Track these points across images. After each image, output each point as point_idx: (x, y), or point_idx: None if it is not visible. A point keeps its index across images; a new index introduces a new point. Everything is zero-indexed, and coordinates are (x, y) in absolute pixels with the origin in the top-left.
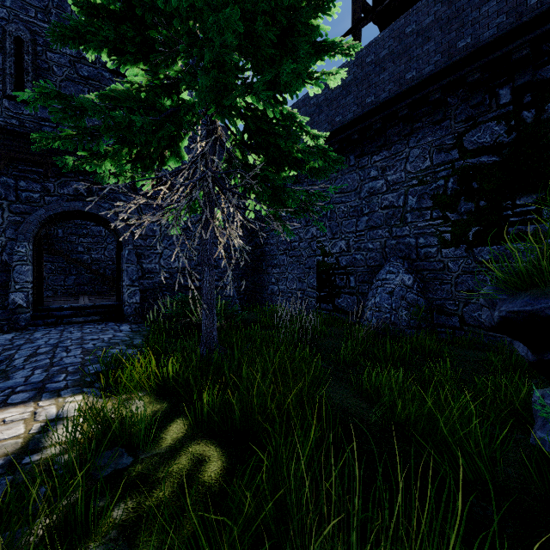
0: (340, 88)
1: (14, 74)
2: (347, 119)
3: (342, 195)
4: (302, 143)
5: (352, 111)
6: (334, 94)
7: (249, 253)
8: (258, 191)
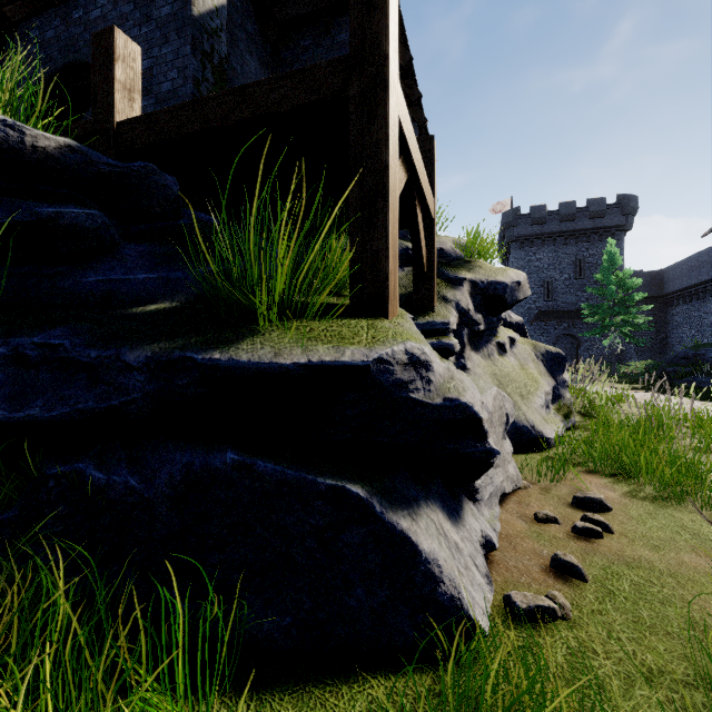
0: (700, 262)
1: (546, 294)
2: (703, 279)
3: (705, 315)
4: (639, 326)
5: (704, 276)
6: (698, 264)
7: (656, 343)
8: (628, 337)
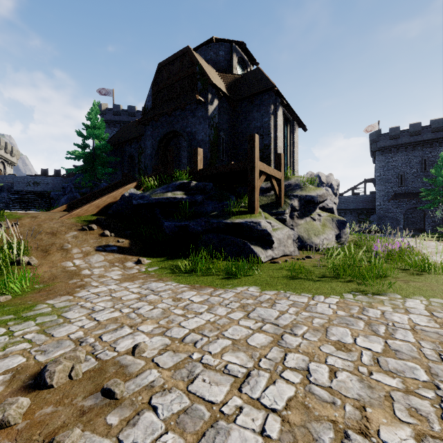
0: None
1: (400, 182)
2: None
3: None
4: None
5: None
6: None
7: None
8: None
